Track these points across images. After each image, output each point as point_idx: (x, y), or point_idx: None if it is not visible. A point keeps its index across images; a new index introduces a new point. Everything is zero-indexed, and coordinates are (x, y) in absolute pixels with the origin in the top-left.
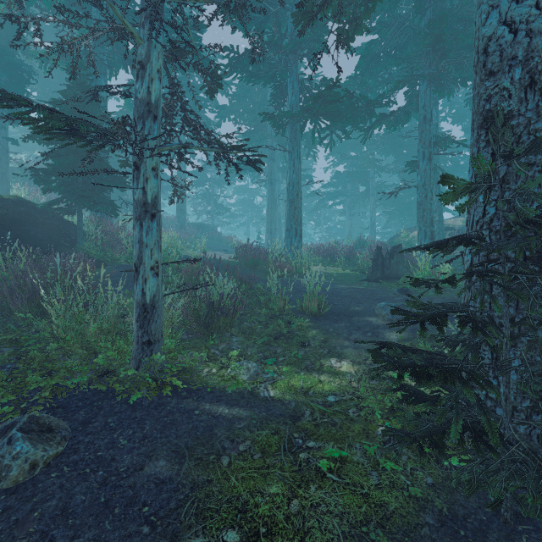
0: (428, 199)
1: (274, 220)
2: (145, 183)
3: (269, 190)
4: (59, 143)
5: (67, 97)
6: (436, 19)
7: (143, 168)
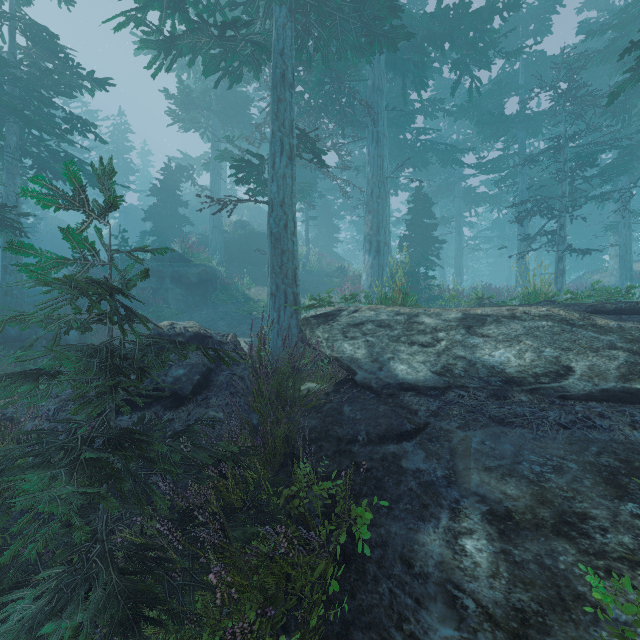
0: (627, 254)
1: (462, 266)
2: (563, 263)
3: (458, 240)
4: (411, 230)
5: (417, 205)
6: (634, 138)
7: (563, 258)
